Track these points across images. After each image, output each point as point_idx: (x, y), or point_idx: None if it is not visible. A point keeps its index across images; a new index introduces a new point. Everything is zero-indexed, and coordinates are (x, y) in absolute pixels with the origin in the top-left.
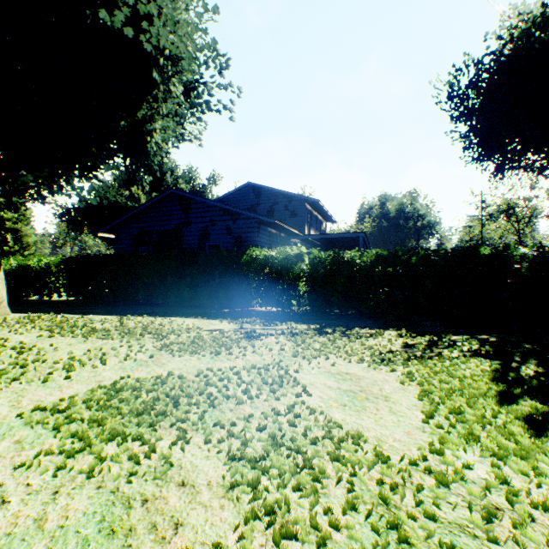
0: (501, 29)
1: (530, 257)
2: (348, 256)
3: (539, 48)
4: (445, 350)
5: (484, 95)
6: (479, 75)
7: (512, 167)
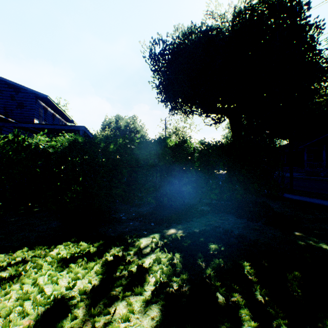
0: (174, 34)
1: (199, 150)
2: (34, 140)
3: (190, 45)
4: (121, 308)
5: (167, 63)
6: (165, 51)
7: (178, 108)
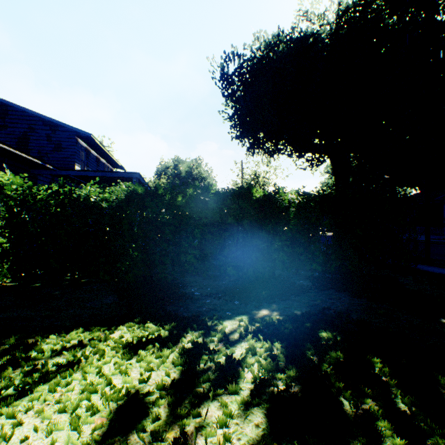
0: (253, 45)
1: (296, 203)
2: (83, 192)
3: (276, 59)
4: (213, 409)
5: (244, 85)
6: (241, 68)
7: (259, 147)
